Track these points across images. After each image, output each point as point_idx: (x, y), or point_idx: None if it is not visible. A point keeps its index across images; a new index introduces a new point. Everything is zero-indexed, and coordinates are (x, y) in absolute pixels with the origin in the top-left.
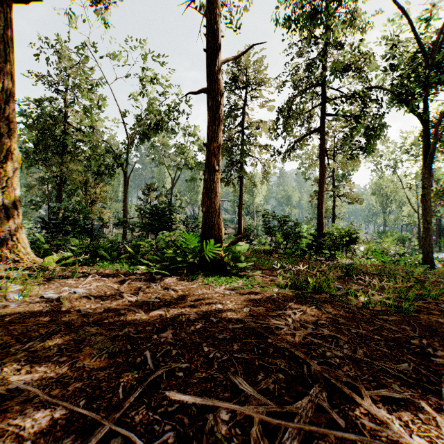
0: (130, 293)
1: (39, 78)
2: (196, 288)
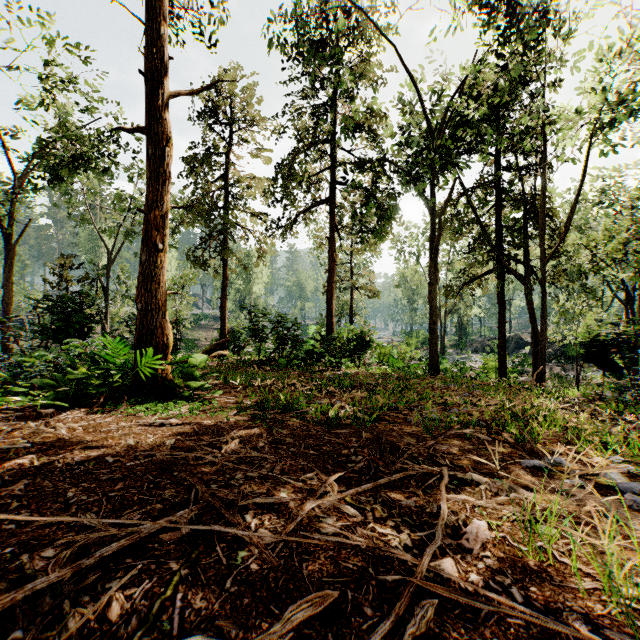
0: None
1: None
2: (111, 422)
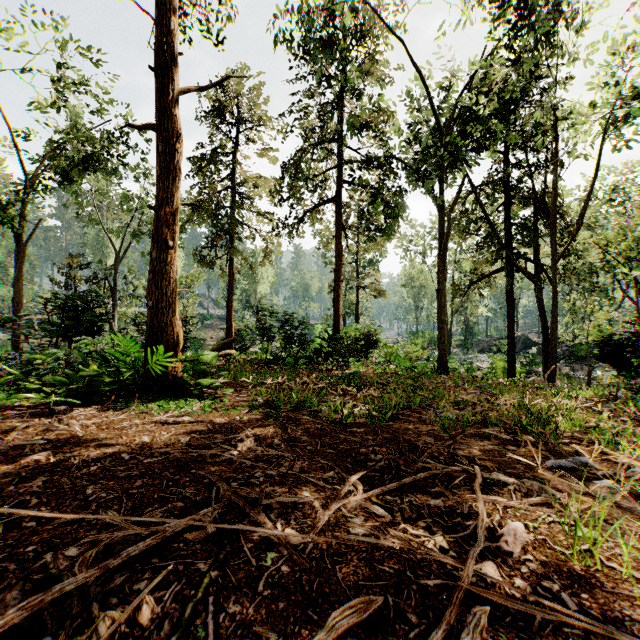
0: None
1: None
2: (124, 419)
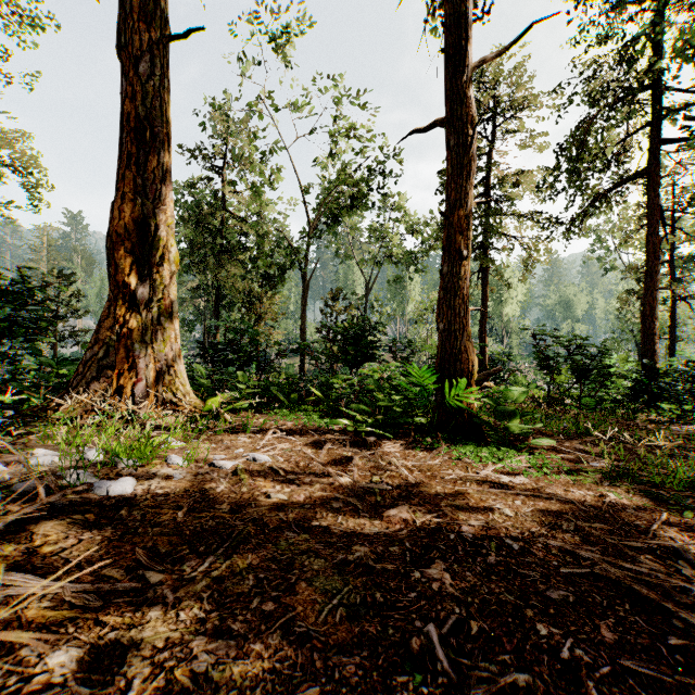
0: (336, 466)
1: (194, 154)
2: (442, 465)
